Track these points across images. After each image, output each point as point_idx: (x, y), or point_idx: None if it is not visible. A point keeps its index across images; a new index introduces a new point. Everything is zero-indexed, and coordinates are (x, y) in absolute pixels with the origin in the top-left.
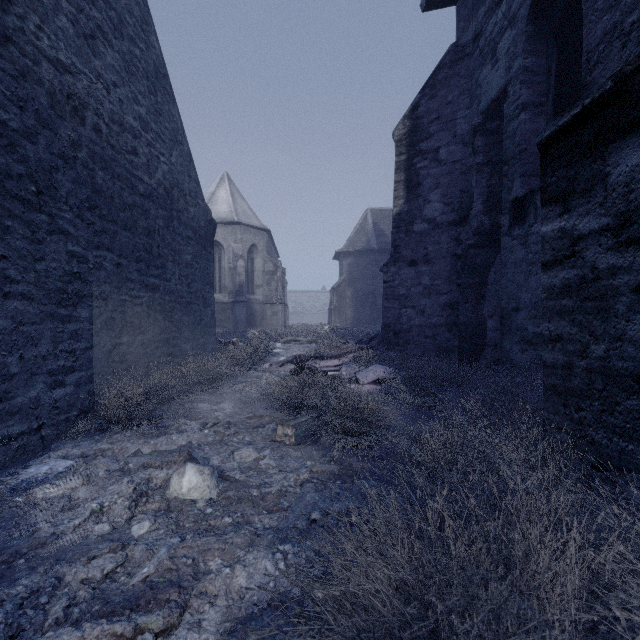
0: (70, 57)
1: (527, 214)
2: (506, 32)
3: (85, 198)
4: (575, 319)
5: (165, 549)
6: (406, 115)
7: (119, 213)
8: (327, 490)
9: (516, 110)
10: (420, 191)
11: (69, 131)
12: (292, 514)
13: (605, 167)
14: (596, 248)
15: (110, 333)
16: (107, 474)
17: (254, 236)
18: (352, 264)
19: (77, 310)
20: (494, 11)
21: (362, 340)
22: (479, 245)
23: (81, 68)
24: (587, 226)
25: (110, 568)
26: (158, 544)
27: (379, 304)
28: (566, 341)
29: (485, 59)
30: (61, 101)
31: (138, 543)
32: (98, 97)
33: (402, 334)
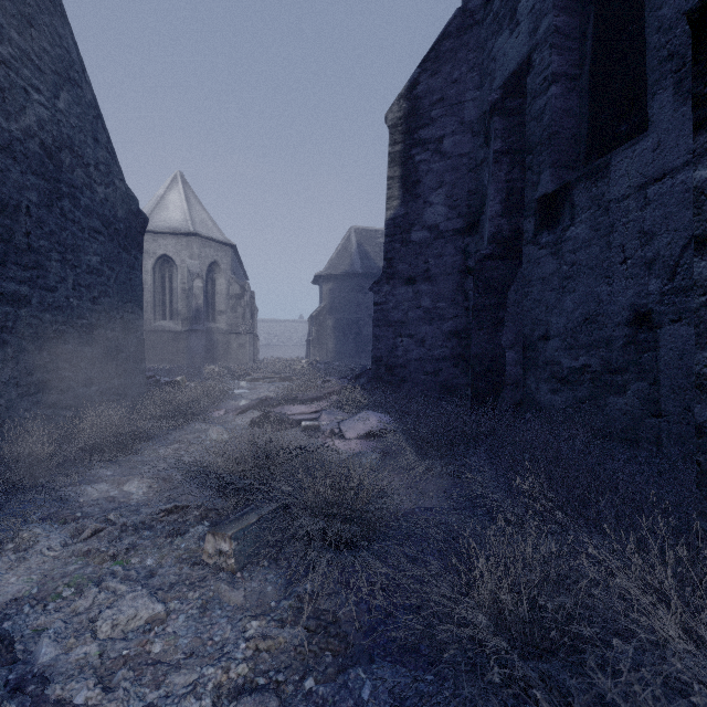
0: None
1: (560, 214)
2: None
3: None
4: None
5: None
6: (402, 94)
7: None
8: None
9: (544, 83)
10: (419, 190)
11: None
12: None
13: None
14: None
15: None
16: None
17: (215, 251)
18: (334, 289)
19: None
20: None
21: (346, 377)
22: (496, 256)
23: None
24: None
25: None
26: None
27: (364, 335)
28: None
29: (501, 24)
30: None
31: None
32: None
33: (397, 370)
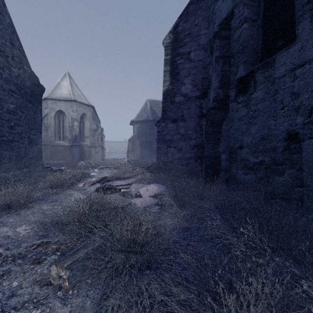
0: None
1: (248, 86)
2: None
3: None
4: None
5: None
6: (171, 31)
7: None
8: None
9: (240, 22)
10: (179, 77)
11: None
12: None
13: None
14: None
15: None
16: None
17: (84, 109)
18: (139, 127)
19: None
20: None
21: (144, 167)
22: (216, 108)
23: None
24: None
25: None
26: None
27: (153, 148)
28: None
29: None
30: None
31: None
32: None
33: (168, 163)
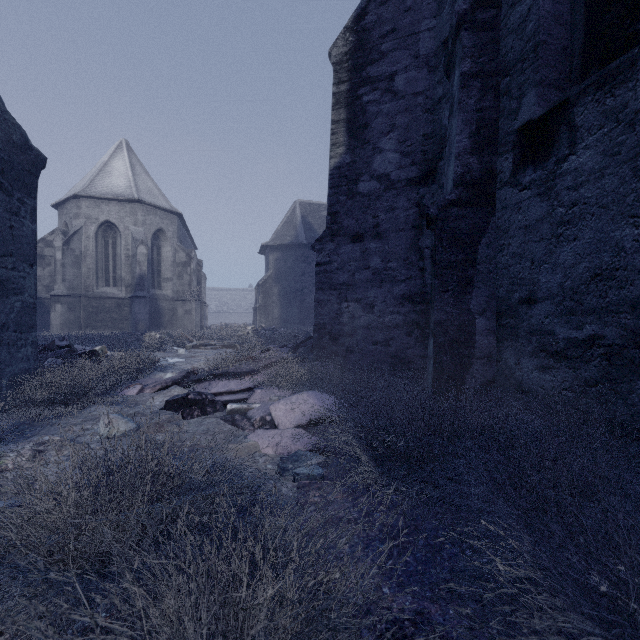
0: None
1: (553, 143)
2: None
3: None
4: None
5: None
6: (348, 26)
7: None
8: None
9: None
10: (368, 135)
11: None
12: None
13: None
14: None
15: None
16: None
17: (161, 219)
18: (279, 259)
19: None
20: None
21: (287, 346)
22: (464, 202)
23: None
24: None
25: None
26: None
27: (308, 303)
28: None
29: None
30: None
31: None
32: None
33: (342, 339)
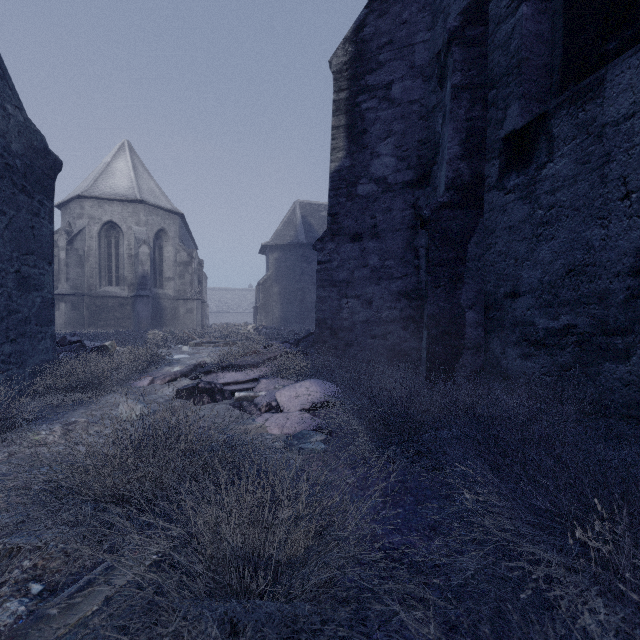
0: None
1: (533, 151)
2: None
3: None
4: None
5: None
6: (348, 37)
7: None
8: None
9: (512, 3)
10: (366, 140)
11: None
12: None
13: None
14: None
15: None
16: None
17: (163, 219)
18: (279, 259)
19: None
20: None
21: (289, 341)
22: (455, 204)
23: None
24: None
25: None
26: None
27: (308, 302)
28: None
29: None
30: None
31: None
32: None
33: (342, 333)
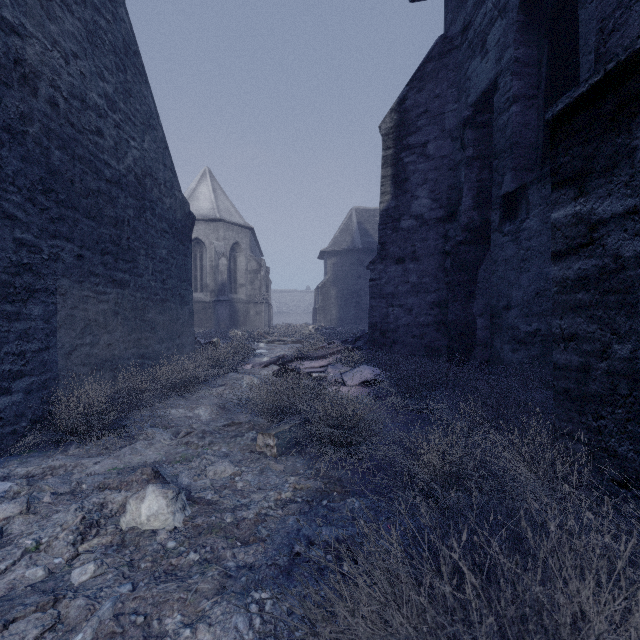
0: (18, 16)
1: (519, 209)
2: (496, 22)
3: (38, 179)
4: (593, 315)
5: (110, 603)
6: (393, 108)
7: (81, 199)
8: (313, 512)
9: (507, 102)
10: (407, 186)
11: (17, 101)
12: (272, 545)
13: (632, 140)
14: (620, 234)
15: (69, 333)
16: (53, 499)
17: (237, 234)
18: (337, 263)
19: (27, 306)
20: (484, 1)
21: (348, 340)
22: (469, 241)
23: (32, 31)
24: (609, 209)
25: (32, 636)
26: (102, 595)
27: (364, 304)
28: (582, 340)
29: (474, 51)
30: (6, 66)
31: (77, 594)
32: (54, 67)
33: (389, 334)
